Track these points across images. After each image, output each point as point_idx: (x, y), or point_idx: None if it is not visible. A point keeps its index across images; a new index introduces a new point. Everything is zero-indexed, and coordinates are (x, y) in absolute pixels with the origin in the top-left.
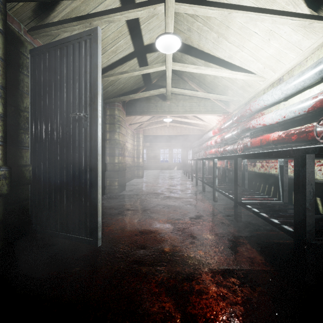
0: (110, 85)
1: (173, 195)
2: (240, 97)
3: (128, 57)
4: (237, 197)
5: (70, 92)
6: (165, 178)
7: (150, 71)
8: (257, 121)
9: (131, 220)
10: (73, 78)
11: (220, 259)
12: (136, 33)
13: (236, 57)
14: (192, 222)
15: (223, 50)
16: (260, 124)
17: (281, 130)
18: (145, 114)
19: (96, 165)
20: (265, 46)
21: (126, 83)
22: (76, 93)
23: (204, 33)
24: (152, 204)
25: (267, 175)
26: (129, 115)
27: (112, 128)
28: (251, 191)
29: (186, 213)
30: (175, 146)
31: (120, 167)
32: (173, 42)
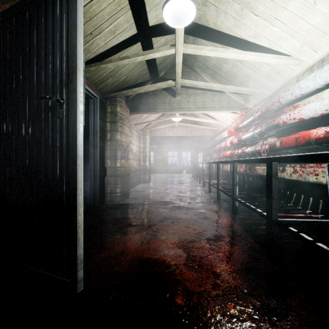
0: (110, 76)
1: (184, 204)
2: (264, 89)
3: (130, 40)
4: (271, 213)
5: (42, 68)
6: (174, 183)
7: (156, 56)
8: (291, 115)
9: (131, 242)
10: (46, 48)
11: (266, 326)
12: (138, 8)
13: (264, 34)
14: (211, 246)
15: (247, 26)
16: (295, 119)
17: (325, 126)
18: (151, 112)
19: (74, 172)
20: (308, 14)
21: (130, 75)
22: (49, 70)
23: (223, 5)
24: (159, 217)
25: (302, 183)
26: (133, 113)
27: (113, 128)
28: (281, 202)
29: (201, 232)
30: (184, 148)
31: (122, 172)
32: (186, 8)
